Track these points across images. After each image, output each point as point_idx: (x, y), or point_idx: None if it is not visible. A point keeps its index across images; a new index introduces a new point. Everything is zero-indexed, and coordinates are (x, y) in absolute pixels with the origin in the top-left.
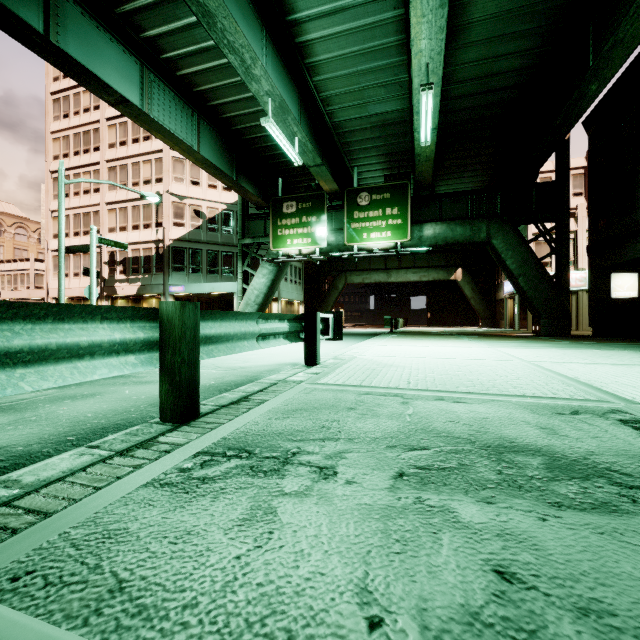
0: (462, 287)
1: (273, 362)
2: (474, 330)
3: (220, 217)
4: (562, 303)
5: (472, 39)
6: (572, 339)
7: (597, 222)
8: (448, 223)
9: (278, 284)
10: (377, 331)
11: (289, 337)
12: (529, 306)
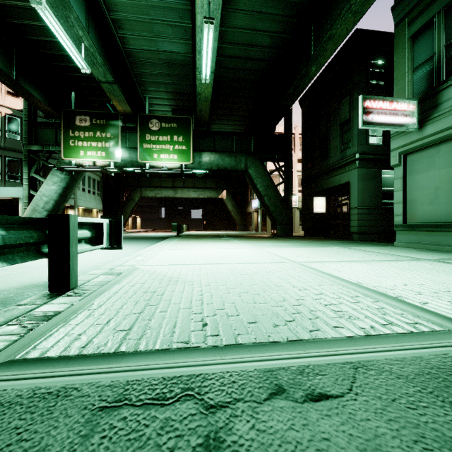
0: (226, 203)
1: (17, 283)
2: (235, 233)
3: (3, 121)
4: (289, 215)
5: (240, 7)
6: (298, 239)
7: (306, 164)
8: (220, 154)
9: (71, 192)
10: (166, 235)
11: (7, 254)
12: (270, 216)
